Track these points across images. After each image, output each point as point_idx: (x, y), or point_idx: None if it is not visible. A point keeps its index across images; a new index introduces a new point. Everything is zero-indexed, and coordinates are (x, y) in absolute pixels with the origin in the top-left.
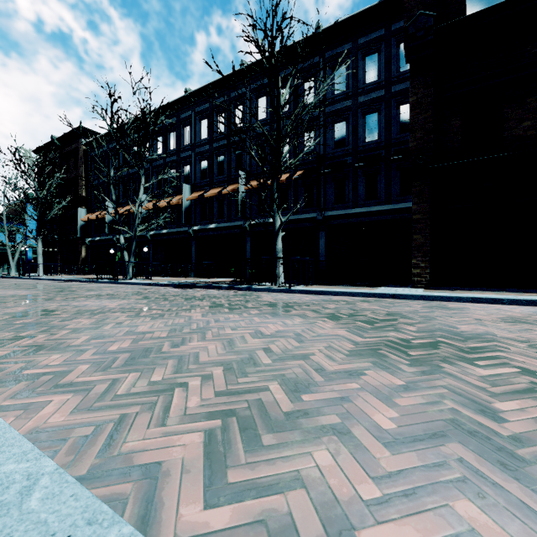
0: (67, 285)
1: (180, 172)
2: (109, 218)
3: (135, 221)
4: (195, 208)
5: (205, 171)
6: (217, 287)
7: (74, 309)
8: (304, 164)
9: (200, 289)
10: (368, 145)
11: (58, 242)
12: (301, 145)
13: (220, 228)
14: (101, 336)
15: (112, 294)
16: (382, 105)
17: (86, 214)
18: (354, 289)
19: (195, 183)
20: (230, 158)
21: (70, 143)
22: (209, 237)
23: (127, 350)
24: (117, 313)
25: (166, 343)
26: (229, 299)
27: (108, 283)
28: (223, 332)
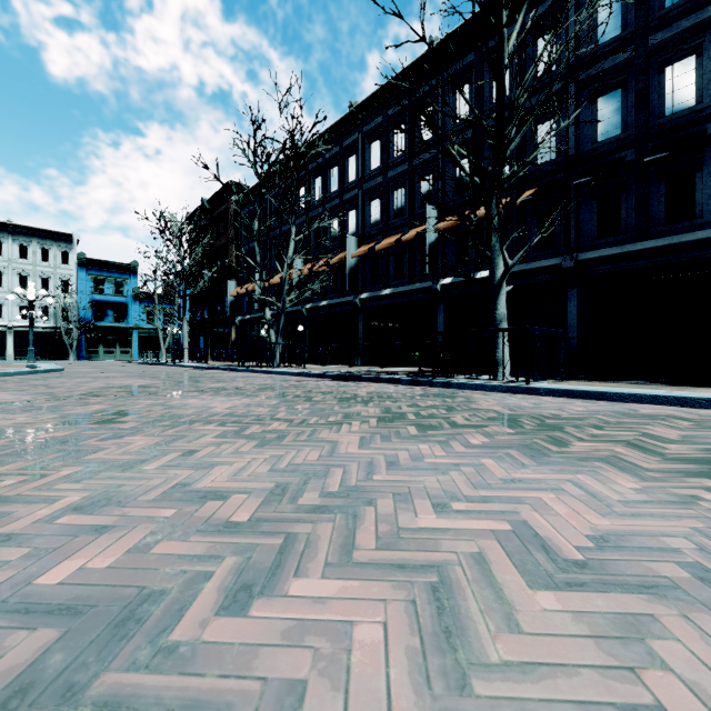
0: (202, 374)
1: (344, 220)
2: (259, 291)
3: (283, 287)
4: (362, 268)
5: (376, 214)
6: (394, 380)
7: (160, 411)
8: (536, 177)
9: (367, 382)
10: (672, 121)
11: (208, 323)
12: (531, 148)
13: (398, 294)
14: (110, 495)
15: (241, 387)
16: (705, 37)
17: (235, 288)
18: (670, 389)
19: (362, 233)
20: (412, 189)
21: (220, 204)
22: (382, 307)
23: (81, 594)
24: (210, 425)
25: (223, 566)
26: (415, 402)
27: (250, 371)
28: (410, 521)
